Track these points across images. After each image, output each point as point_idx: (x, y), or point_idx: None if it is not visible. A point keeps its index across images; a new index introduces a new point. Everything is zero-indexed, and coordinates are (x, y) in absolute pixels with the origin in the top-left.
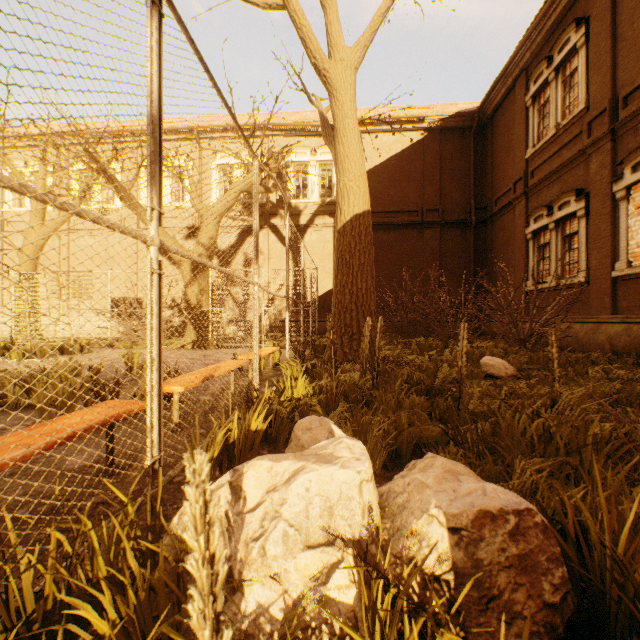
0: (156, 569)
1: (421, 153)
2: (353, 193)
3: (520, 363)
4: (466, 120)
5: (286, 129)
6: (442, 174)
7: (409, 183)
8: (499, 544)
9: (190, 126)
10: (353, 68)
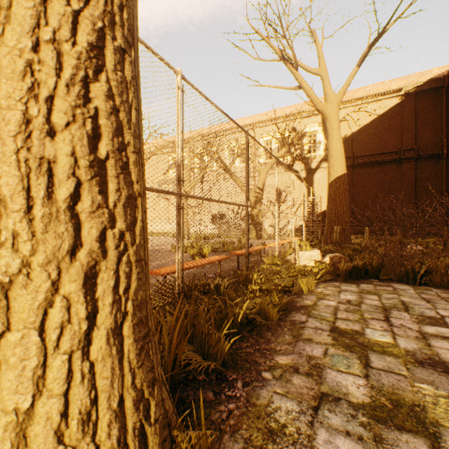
0: (285, 262)
1: (399, 112)
2: (336, 166)
3: (438, 250)
4: (438, 82)
5: (302, 114)
6: (417, 123)
7: (389, 133)
8: (336, 259)
9: (249, 123)
10: (337, 104)
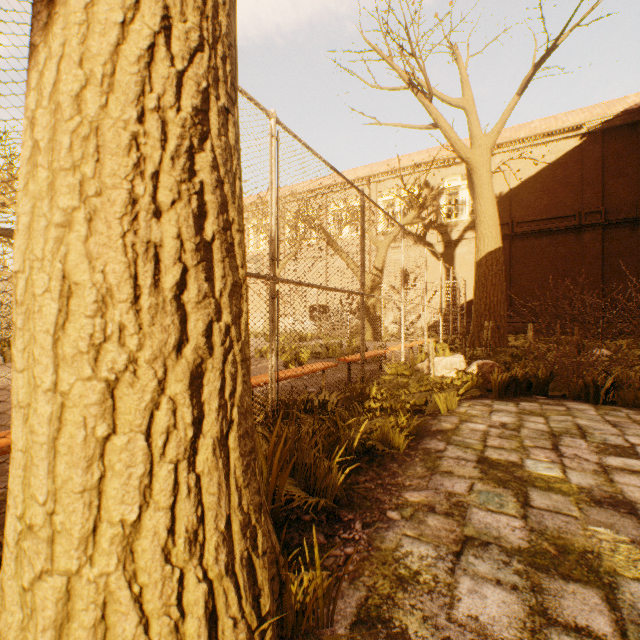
0: (414, 371)
1: (578, 158)
2: (487, 238)
3: (634, 356)
4: (635, 115)
5: (439, 163)
6: (605, 175)
7: (564, 189)
8: (487, 368)
9: (363, 176)
10: (488, 149)
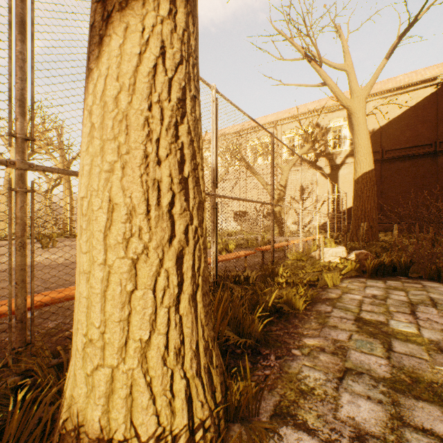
0: (309, 258)
1: (434, 101)
2: (362, 162)
3: None
4: None
5: (326, 109)
6: None
7: (423, 125)
8: (362, 256)
9: (271, 121)
10: (363, 98)
